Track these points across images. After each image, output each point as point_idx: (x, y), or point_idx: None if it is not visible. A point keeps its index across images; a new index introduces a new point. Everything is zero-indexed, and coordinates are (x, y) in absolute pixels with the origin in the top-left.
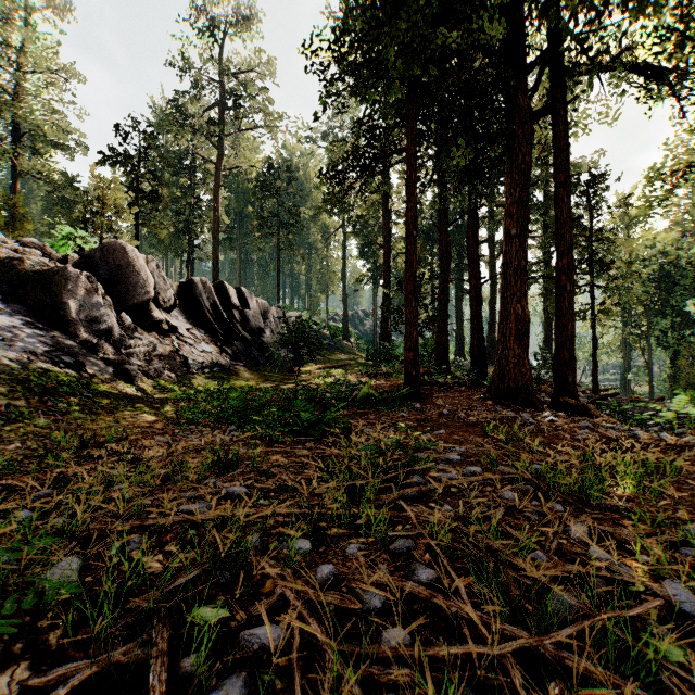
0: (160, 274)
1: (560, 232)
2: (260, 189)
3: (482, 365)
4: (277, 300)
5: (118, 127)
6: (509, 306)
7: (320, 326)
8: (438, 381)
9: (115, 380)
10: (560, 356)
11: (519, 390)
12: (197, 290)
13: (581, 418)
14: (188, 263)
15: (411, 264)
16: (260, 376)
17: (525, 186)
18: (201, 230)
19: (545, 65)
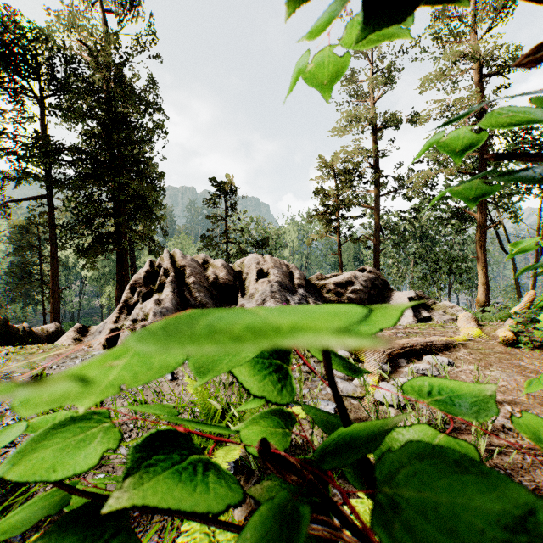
0: None
1: None
2: None
3: None
4: None
5: None
6: None
7: None
8: None
9: None
10: None
11: None
12: None
13: None
14: None
15: None
16: None
17: None
18: None
19: None
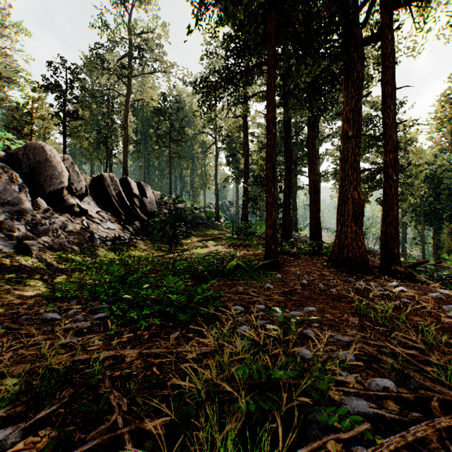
0: (74, 169)
1: (387, 134)
2: (157, 115)
3: (319, 238)
4: (169, 192)
5: (50, 64)
6: (347, 193)
7: (200, 211)
8: (287, 251)
9: (13, 254)
10: (388, 232)
11: (357, 260)
12: (105, 183)
13: (415, 285)
14: (106, 166)
15: (270, 156)
16: (152, 247)
17: (360, 96)
18: (116, 144)
19: (372, 6)
